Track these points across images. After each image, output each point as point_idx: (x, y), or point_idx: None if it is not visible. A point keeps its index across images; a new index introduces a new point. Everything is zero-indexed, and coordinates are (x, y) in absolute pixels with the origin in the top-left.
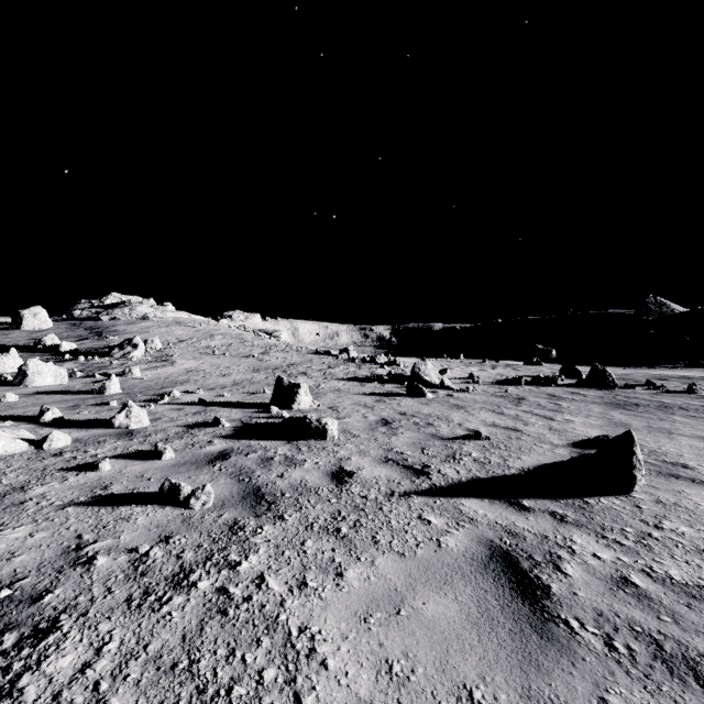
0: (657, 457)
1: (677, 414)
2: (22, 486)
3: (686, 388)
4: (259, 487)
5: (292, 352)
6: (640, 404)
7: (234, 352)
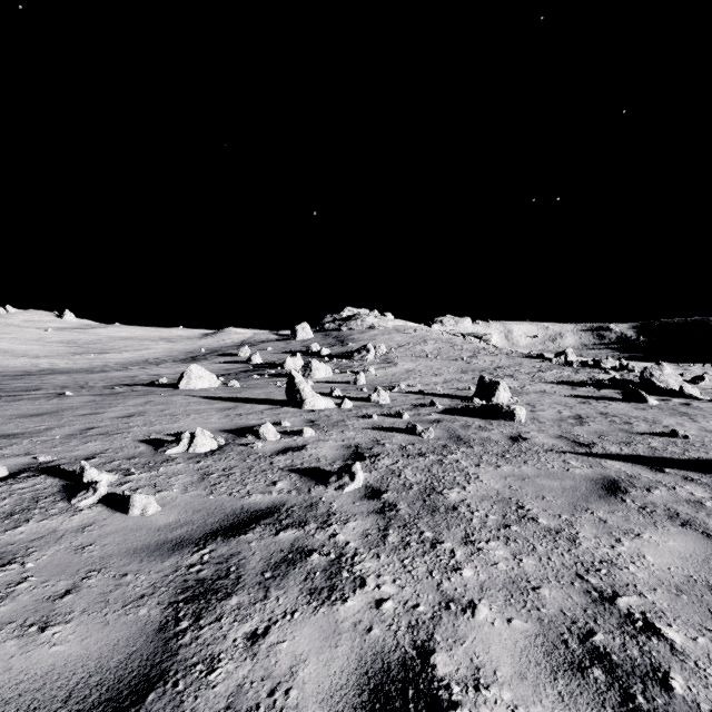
0: None
1: None
2: (342, 420)
3: None
4: (459, 436)
5: (500, 356)
6: None
7: (445, 355)
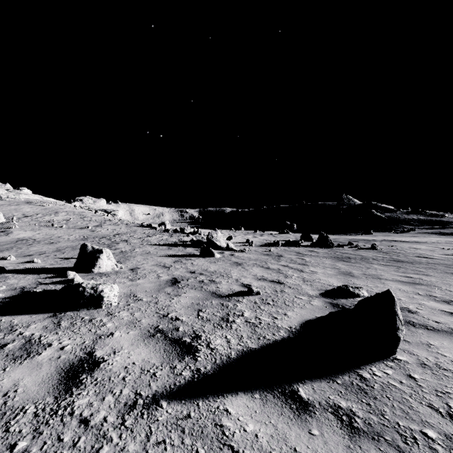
0: None
1: (374, 263)
2: None
3: (371, 246)
4: None
5: (121, 225)
6: (351, 257)
7: (72, 225)
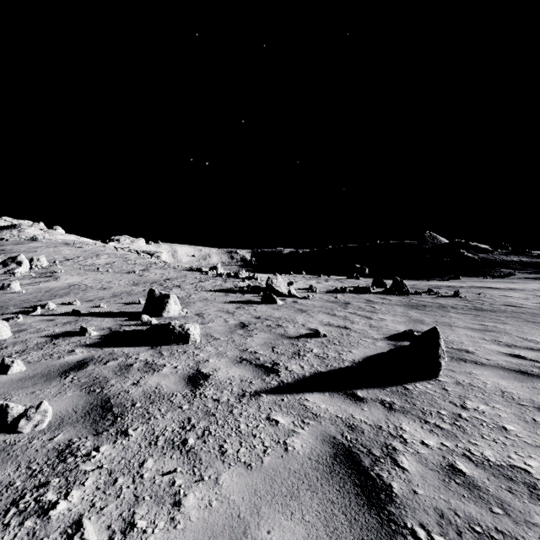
0: (447, 345)
1: (451, 311)
2: None
3: (453, 294)
4: (108, 398)
5: (169, 269)
6: (427, 305)
7: (117, 269)
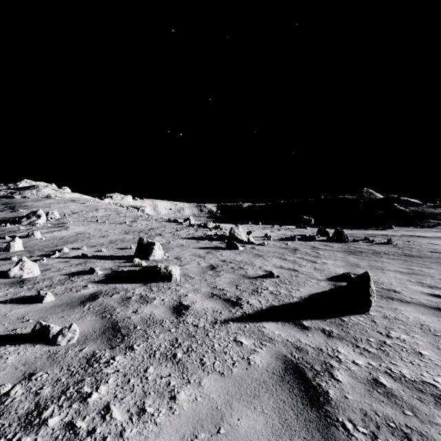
0: (378, 285)
1: (383, 257)
2: None
3: (386, 241)
4: (117, 322)
5: (152, 220)
6: (363, 251)
7: (112, 220)
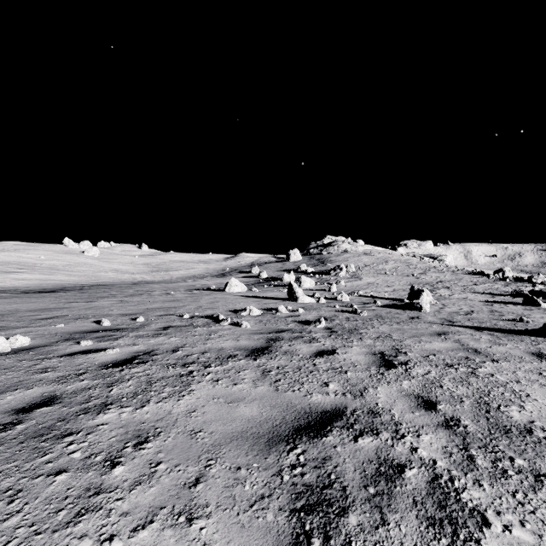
0: None
1: None
2: (319, 307)
3: None
4: (381, 315)
5: (446, 273)
6: None
7: (400, 273)
